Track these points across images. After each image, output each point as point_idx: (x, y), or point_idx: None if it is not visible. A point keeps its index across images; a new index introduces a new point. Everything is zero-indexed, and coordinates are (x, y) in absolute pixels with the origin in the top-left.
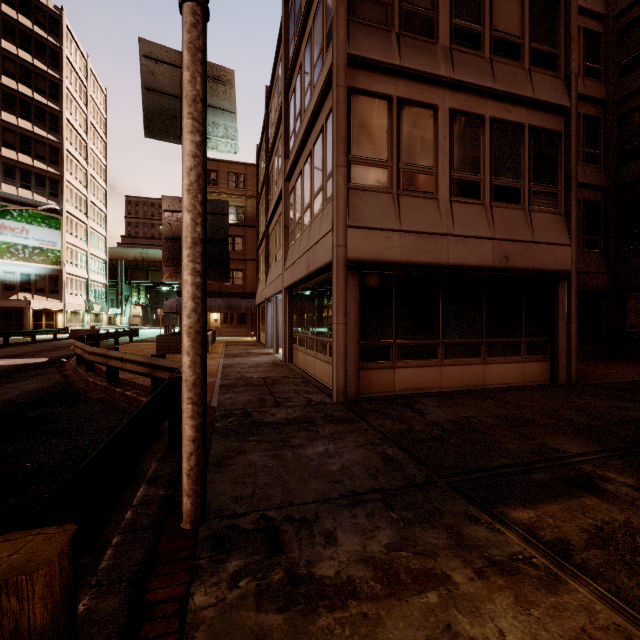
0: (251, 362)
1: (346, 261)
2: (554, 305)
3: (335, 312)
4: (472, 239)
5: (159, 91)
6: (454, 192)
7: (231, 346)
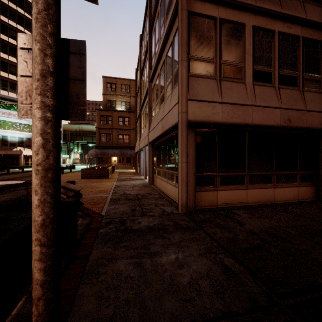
0: (131, 184)
1: (187, 122)
2: (318, 150)
3: (180, 155)
4: (267, 108)
5: None
6: (255, 79)
7: (121, 174)
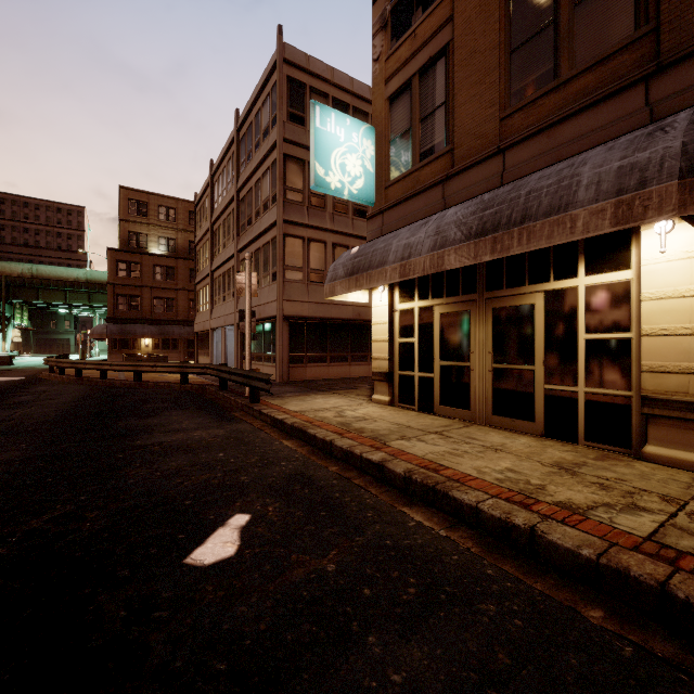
0: None
1: (283, 316)
2: None
3: (278, 340)
4: (343, 306)
5: (240, 283)
6: None
7: None
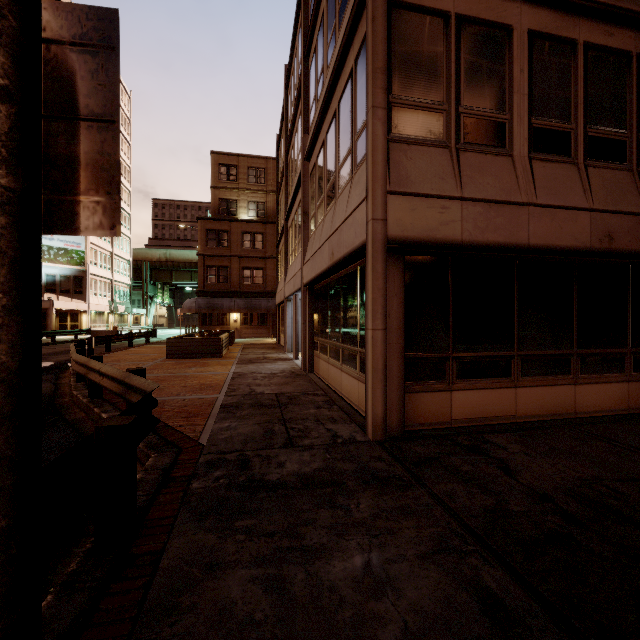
0: (266, 370)
1: (386, 241)
2: None
3: (370, 313)
4: (562, 210)
5: None
6: (535, 146)
7: (248, 349)
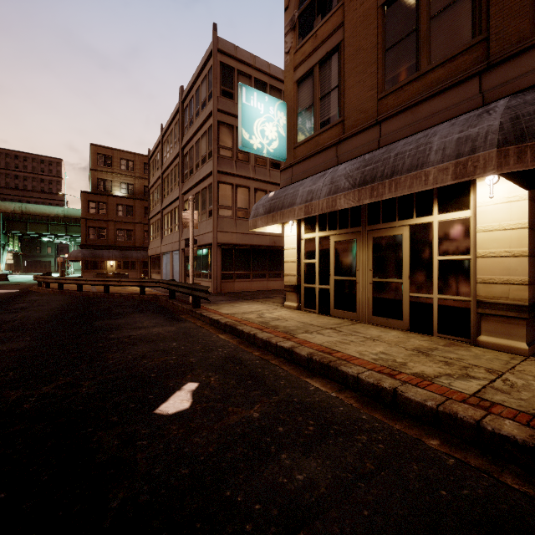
0: None
1: (217, 243)
2: None
3: (213, 261)
4: (262, 236)
5: (185, 218)
6: None
7: None
